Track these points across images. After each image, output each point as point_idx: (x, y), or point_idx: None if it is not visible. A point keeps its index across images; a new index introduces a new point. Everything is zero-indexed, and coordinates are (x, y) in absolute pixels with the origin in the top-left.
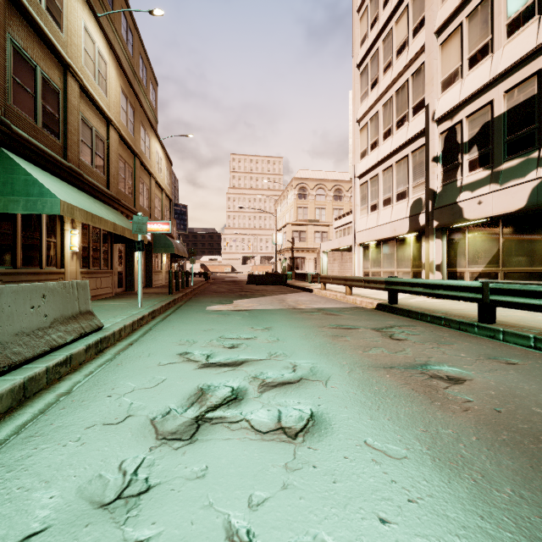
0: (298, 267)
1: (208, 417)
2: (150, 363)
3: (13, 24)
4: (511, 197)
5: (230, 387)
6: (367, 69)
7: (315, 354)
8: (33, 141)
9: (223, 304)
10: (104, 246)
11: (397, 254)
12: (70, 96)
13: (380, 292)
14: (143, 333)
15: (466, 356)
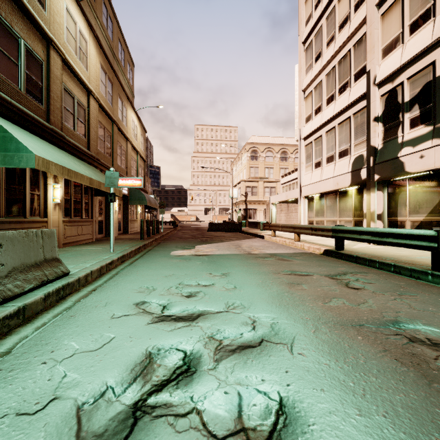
0: (251, 216)
1: (150, 405)
2: (103, 315)
3: None
4: None
5: (183, 351)
6: (312, 44)
7: (274, 306)
8: (16, 104)
9: (186, 249)
10: (85, 198)
11: (339, 205)
12: (53, 68)
13: (324, 238)
14: (109, 277)
15: (436, 310)
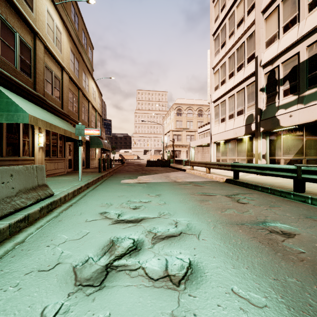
0: (176, 156)
1: (115, 265)
2: (80, 220)
3: (1, 5)
4: (312, 112)
5: (132, 239)
6: (219, 36)
7: (189, 213)
8: (13, 78)
9: (131, 179)
10: (60, 143)
11: (237, 148)
12: (38, 52)
13: (227, 171)
14: (80, 197)
15: (290, 215)
